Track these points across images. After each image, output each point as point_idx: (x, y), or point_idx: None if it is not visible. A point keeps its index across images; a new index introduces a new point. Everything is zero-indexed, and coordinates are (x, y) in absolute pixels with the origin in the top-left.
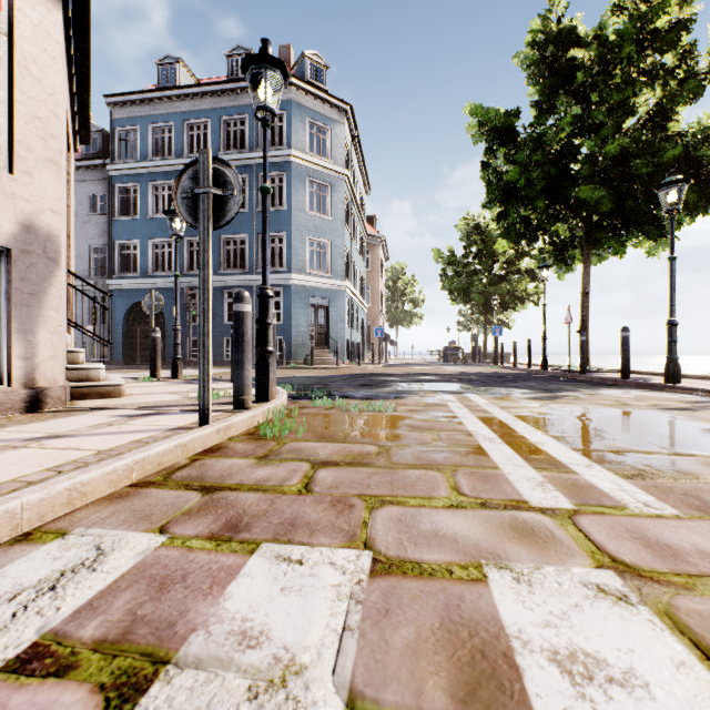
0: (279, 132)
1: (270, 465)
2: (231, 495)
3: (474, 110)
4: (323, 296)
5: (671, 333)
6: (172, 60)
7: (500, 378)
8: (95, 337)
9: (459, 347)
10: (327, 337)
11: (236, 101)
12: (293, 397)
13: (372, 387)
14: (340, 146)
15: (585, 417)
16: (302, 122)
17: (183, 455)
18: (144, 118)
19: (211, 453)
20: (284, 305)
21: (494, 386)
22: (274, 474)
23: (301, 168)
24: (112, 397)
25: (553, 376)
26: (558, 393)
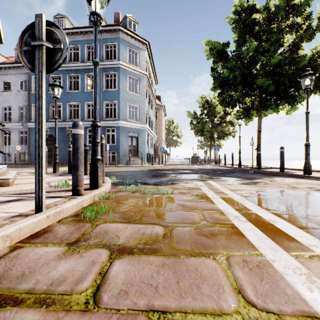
0: (114, 54)
1: (74, 254)
2: (7, 317)
3: (207, 42)
4: (135, 132)
5: (307, 149)
6: (61, 16)
7: (221, 171)
8: (22, 151)
9: (198, 156)
10: (137, 151)
11: (93, 37)
12: (115, 184)
13: (158, 177)
14: (143, 61)
15: (281, 197)
16: (125, 48)
17: (5, 244)
18: None
19: (34, 238)
20: (116, 136)
21: (220, 176)
22: (73, 269)
23: (124, 70)
24: (3, 186)
25: (245, 170)
26: (254, 180)
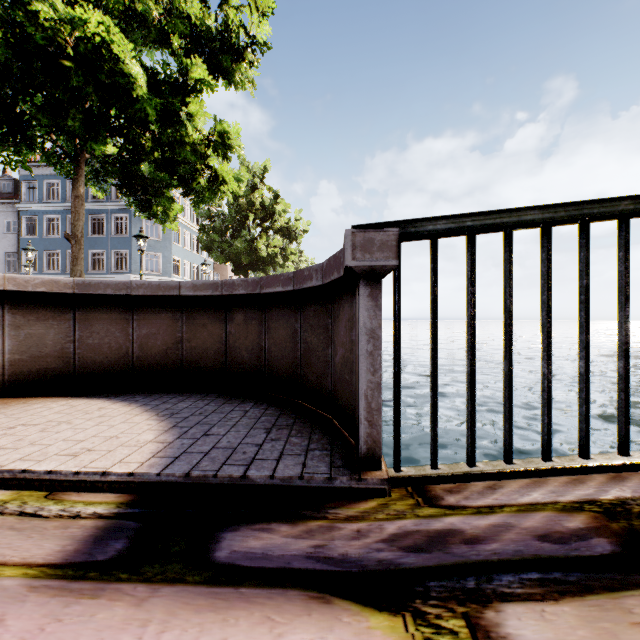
0: None
1: None
2: None
3: None
4: None
5: None
6: None
7: None
8: None
9: None
10: None
11: None
12: None
13: None
14: None
15: None
16: None
17: None
18: (41, 176)
19: None
20: None
21: None
22: None
23: None
24: None
25: None
26: None
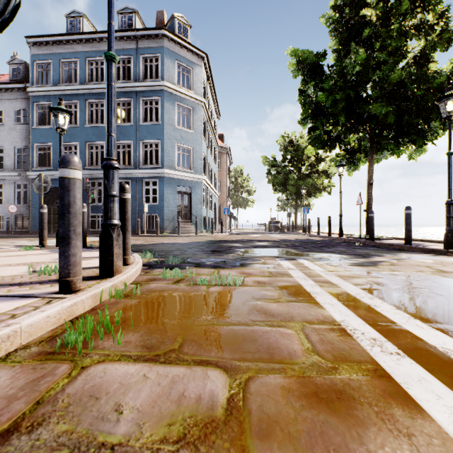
0: (156, 72)
1: None
2: None
3: (293, 52)
4: (187, 186)
5: (450, 210)
6: (77, 14)
7: (315, 244)
8: (19, 214)
9: (279, 221)
10: (190, 214)
11: (124, 45)
12: (149, 266)
13: (221, 253)
14: (199, 82)
15: (433, 291)
16: (172, 63)
17: None
18: (56, 54)
19: None
20: (159, 191)
21: (316, 251)
22: None
23: (171, 95)
24: None
25: (349, 242)
26: (371, 258)
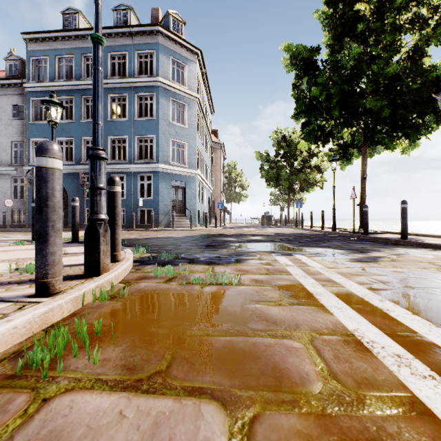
0: (151, 69)
1: None
2: None
3: (287, 47)
4: (181, 180)
5: None
6: (73, 11)
7: (309, 238)
8: (16, 208)
9: (272, 216)
10: (184, 209)
11: (120, 42)
12: (141, 262)
13: (215, 248)
14: (193, 78)
15: None
16: (166, 59)
17: None
18: (52, 50)
19: None
20: (154, 186)
21: (311, 246)
22: None
23: (166, 90)
24: None
25: (343, 236)
26: (369, 253)
